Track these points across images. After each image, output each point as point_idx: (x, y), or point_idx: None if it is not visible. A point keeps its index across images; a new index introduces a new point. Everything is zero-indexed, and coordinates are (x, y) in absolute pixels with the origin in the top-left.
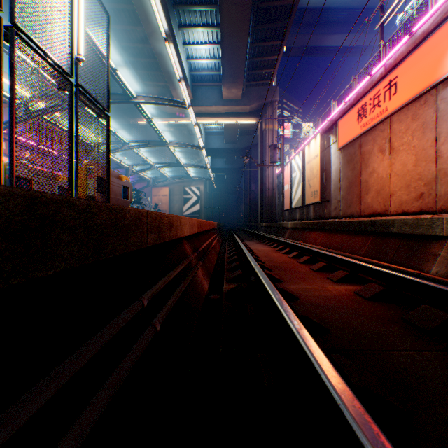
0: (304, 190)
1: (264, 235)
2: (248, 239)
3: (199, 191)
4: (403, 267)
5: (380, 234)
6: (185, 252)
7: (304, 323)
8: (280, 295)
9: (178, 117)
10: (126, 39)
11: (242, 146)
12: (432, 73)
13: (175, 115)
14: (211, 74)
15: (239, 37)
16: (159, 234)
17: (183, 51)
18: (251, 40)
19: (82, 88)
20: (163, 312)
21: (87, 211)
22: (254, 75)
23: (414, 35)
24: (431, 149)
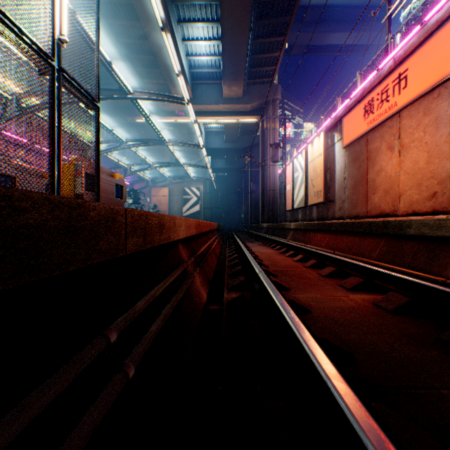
0: (306, 190)
1: (266, 236)
2: (249, 241)
3: (199, 191)
4: (423, 272)
5: (394, 236)
6: (180, 257)
7: (323, 348)
8: (294, 314)
9: (177, 115)
10: (123, 35)
11: (243, 146)
12: (447, 63)
13: (174, 114)
14: (211, 71)
15: (239, 32)
16: (144, 237)
17: (182, 47)
18: (252, 35)
19: (66, 73)
20: (142, 345)
21: (1, 204)
22: (255, 72)
23: (426, 24)
24: (445, 145)
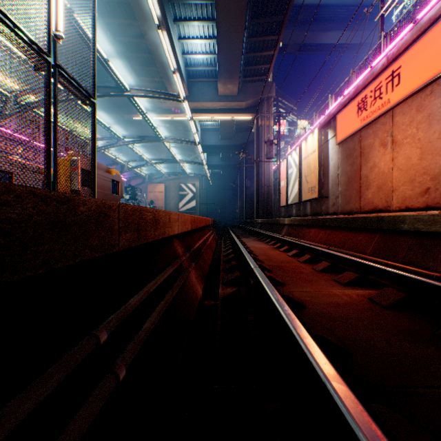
0: (300, 186)
1: (261, 232)
2: (244, 236)
3: (195, 187)
4: (417, 268)
5: (388, 231)
6: (176, 252)
7: (319, 345)
8: (290, 310)
9: (173, 113)
10: (121, 33)
11: (238, 143)
12: (440, 61)
13: (170, 111)
14: (206, 70)
15: (235, 31)
16: (138, 233)
17: (178, 46)
18: (247, 34)
19: (62, 69)
20: (134, 344)
21: None
22: (250, 70)
23: (419, 22)
24: (438, 141)
